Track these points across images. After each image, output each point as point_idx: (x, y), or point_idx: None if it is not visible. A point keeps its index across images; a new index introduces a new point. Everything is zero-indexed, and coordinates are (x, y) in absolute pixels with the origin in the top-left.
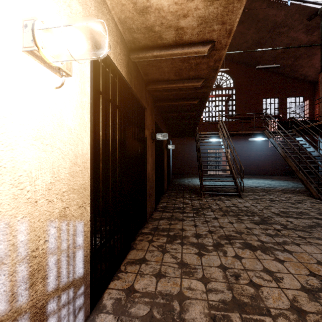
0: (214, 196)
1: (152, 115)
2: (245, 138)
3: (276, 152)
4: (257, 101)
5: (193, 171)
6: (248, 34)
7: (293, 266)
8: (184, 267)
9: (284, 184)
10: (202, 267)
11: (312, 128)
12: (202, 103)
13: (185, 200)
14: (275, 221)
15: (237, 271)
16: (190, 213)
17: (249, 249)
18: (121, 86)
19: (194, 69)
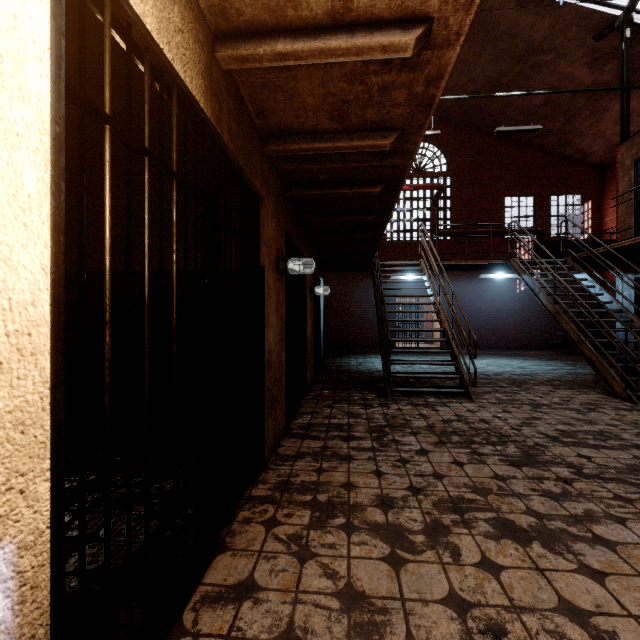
0: (414, 396)
1: (279, 218)
2: (470, 275)
3: (530, 303)
4: (494, 202)
5: (367, 341)
6: (477, 66)
7: (628, 590)
8: (356, 607)
9: (549, 369)
10: (402, 605)
11: (606, 255)
12: (389, 194)
13: (354, 407)
14: (554, 456)
15: (494, 615)
16: (366, 439)
17: (513, 540)
18: (186, 123)
19: (377, 103)
